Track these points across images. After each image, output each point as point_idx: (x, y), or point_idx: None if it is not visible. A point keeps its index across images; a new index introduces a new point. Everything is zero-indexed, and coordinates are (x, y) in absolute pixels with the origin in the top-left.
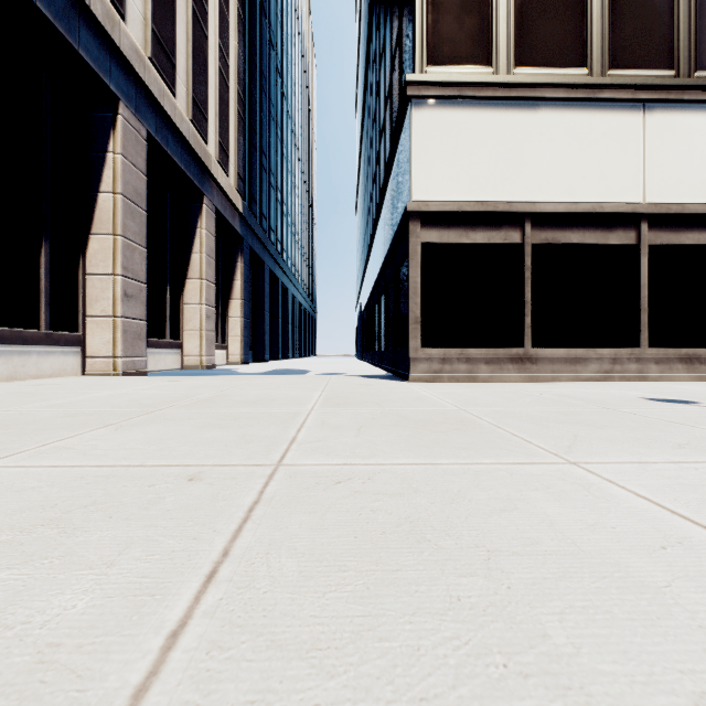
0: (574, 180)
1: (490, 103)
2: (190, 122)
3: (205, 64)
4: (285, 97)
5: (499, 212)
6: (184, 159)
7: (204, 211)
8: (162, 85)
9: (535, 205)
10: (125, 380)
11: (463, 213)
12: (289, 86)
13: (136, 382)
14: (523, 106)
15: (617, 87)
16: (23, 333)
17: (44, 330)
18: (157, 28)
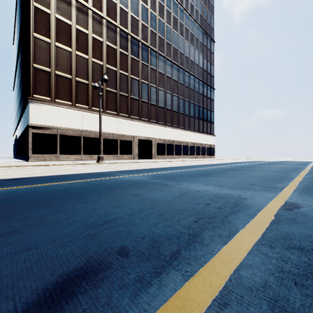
0: (68, 123)
1: (49, 106)
2: None
3: None
4: None
5: (51, 128)
6: None
7: None
8: None
9: (60, 127)
10: None
11: (43, 127)
12: None
13: None
14: (57, 108)
15: (77, 108)
16: None
17: None
18: None
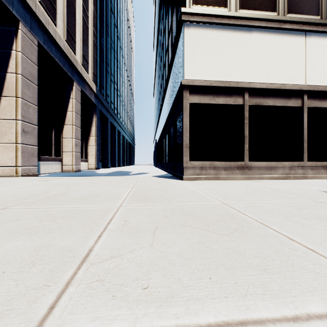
0: (270, 71)
1: (226, 27)
2: (65, 41)
3: (74, 12)
4: (119, 38)
5: (231, 87)
6: (62, 60)
7: (74, 89)
8: (47, 18)
9: (250, 84)
10: (17, 180)
11: (212, 87)
12: (121, 33)
13: (22, 181)
14: (244, 30)
15: (292, 23)
16: None
17: None
18: None
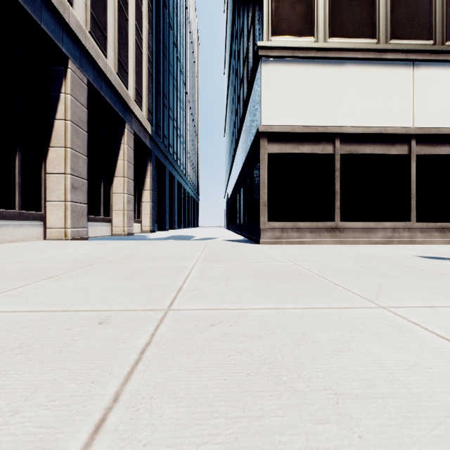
0: (367, 112)
1: (313, 61)
2: (116, 75)
3: (126, 37)
4: (179, 60)
5: (318, 133)
6: (112, 98)
7: (126, 133)
8: (98, 50)
9: (342, 128)
10: (71, 243)
11: (295, 133)
12: (181, 53)
13: (78, 244)
14: (334, 63)
15: (395, 51)
16: (3, 212)
17: (18, 210)
18: (94, 12)
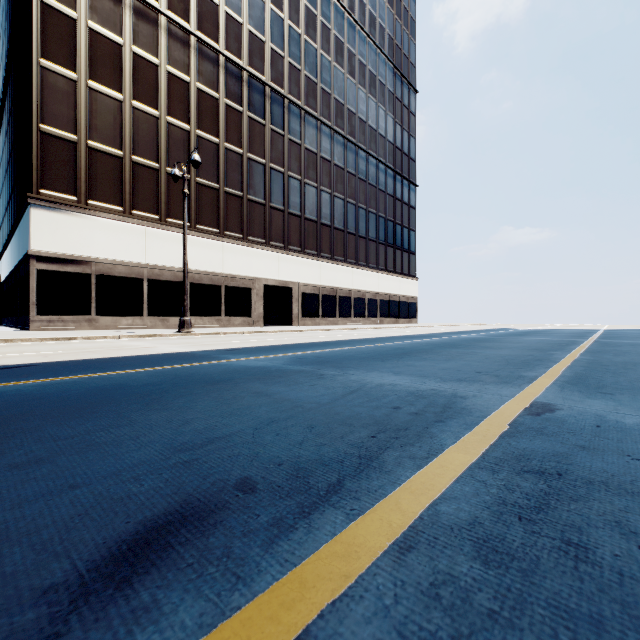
0: (116, 251)
1: (75, 213)
2: None
3: None
4: None
5: (80, 260)
6: None
7: None
8: None
9: (97, 259)
10: None
11: (61, 258)
12: None
13: None
14: (92, 218)
15: (135, 219)
16: None
17: None
18: None
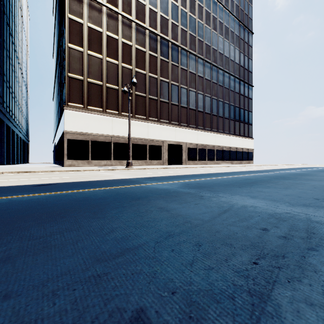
0: (99, 129)
1: (82, 113)
2: None
3: None
4: (13, 43)
5: (84, 134)
6: None
7: None
8: None
9: (91, 133)
10: None
11: (76, 134)
12: (15, 37)
13: None
14: (89, 114)
15: (107, 114)
16: None
17: None
18: None
